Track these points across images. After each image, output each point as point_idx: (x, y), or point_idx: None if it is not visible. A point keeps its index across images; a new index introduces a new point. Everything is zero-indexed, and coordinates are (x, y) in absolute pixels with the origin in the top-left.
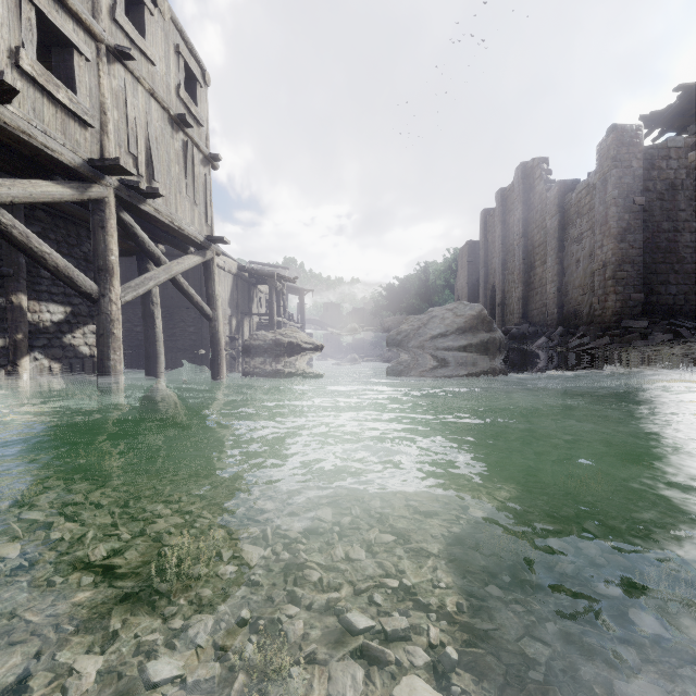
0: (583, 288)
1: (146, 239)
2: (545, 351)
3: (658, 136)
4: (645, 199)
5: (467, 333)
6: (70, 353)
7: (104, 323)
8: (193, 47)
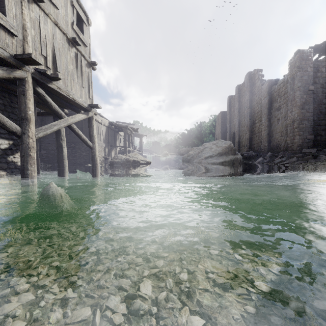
0: (281, 133)
1: (52, 104)
2: (262, 165)
3: (318, 57)
4: (314, 87)
5: (223, 155)
6: (11, 166)
7: (25, 149)
8: (81, 4)
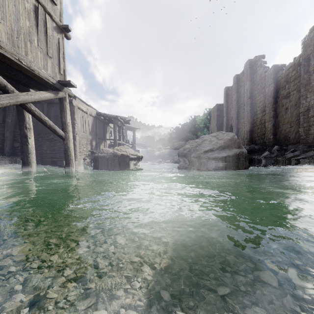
0: (290, 124)
1: None
2: (270, 159)
3: None
4: None
5: (225, 149)
6: None
7: None
8: None
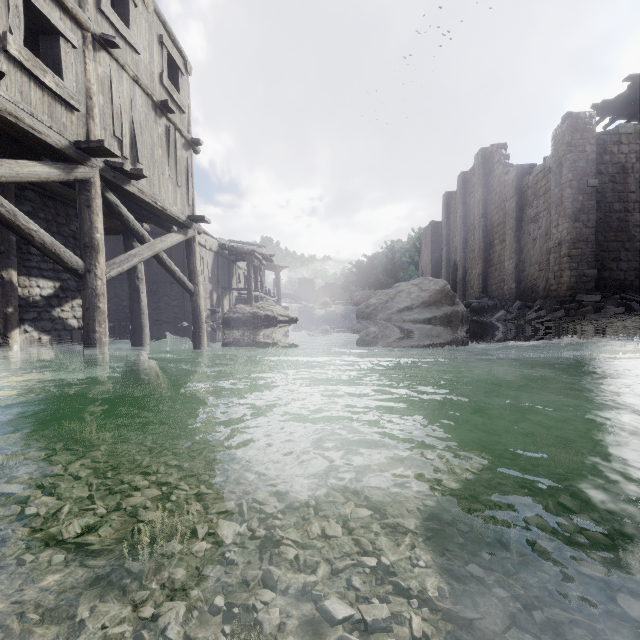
0: (539, 265)
1: (130, 218)
2: (504, 323)
3: (609, 123)
4: (598, 181)
5: (431, 306)
6: (59, 326)
7: (90, 297)
8: (175, 38)
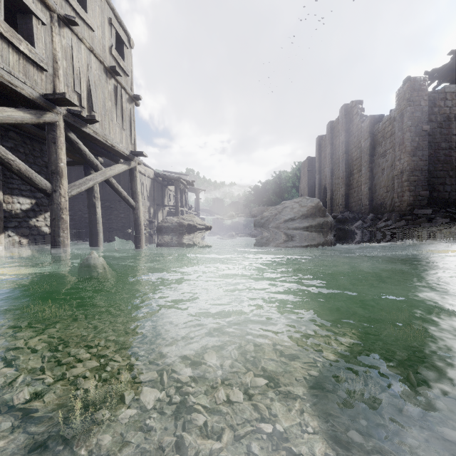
0: (386, 188)
1: (87, 152)
2: (361, 230)
3: (437, 85)
4: (429, 127)
5: (308, 218)
6: (34, 232)
7: (56, 210)
8: (121, 21)
